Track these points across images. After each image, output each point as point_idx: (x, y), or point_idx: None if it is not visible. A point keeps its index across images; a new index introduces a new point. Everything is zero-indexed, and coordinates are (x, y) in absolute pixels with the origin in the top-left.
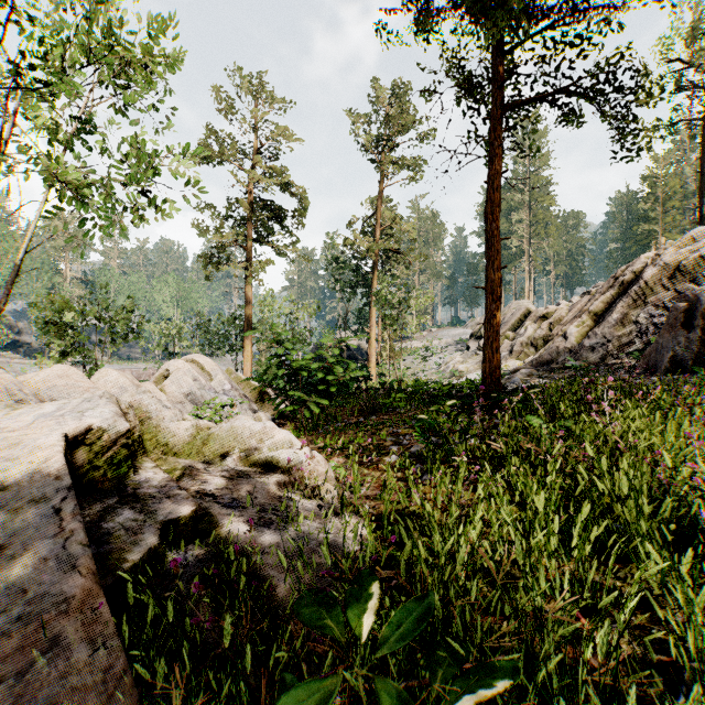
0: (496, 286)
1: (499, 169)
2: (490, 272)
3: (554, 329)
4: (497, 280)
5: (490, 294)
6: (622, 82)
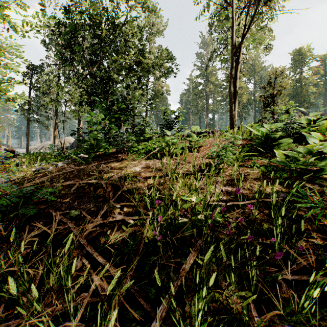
0: (28, 144)
1: (28, 128)
2: (27, 142)
3: (47, 151)
4: (28, 143)
5: (27, 145)
6: (44, 124)
